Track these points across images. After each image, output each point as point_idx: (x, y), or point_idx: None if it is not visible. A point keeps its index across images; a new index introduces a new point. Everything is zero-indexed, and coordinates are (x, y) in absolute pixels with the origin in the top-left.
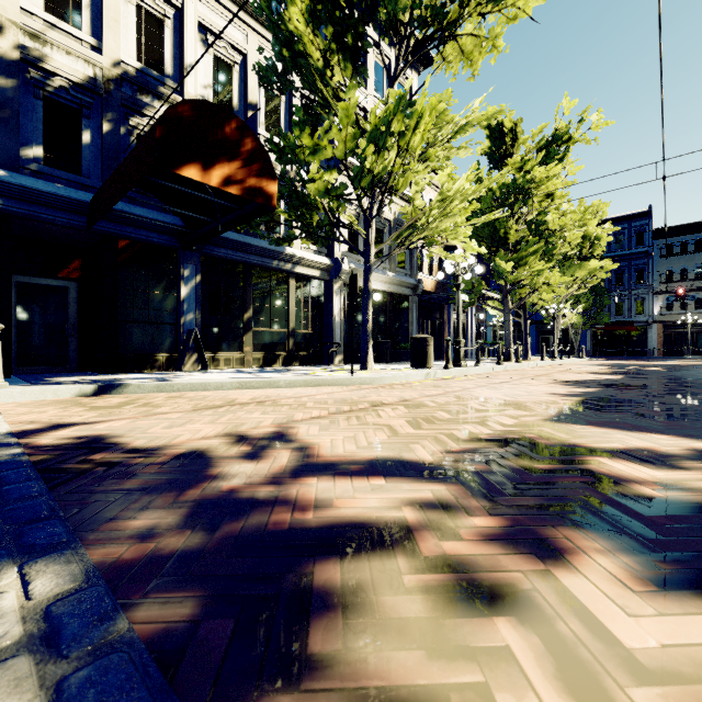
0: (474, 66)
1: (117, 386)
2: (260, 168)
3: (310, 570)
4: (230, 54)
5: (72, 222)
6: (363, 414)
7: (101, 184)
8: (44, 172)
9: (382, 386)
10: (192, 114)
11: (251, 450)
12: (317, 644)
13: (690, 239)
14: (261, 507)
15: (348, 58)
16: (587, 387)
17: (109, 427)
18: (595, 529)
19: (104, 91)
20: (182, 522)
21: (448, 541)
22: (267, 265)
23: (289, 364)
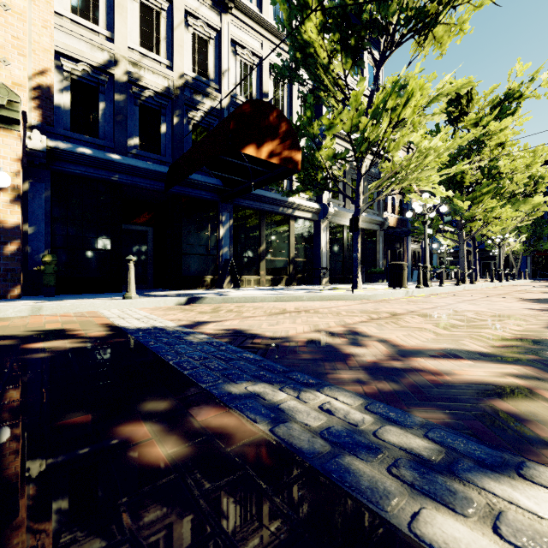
0: (443, 47)
1: (199, 298)
2: (290, 143)
3: (489, 404)
4: (251, 58)
5: (156, 187)
6: (393, 320)
7: (172, 160)
8: (140, 155)
9: (379, 301)
10: (250, 110)
11: (349, 340)
12: (541, 434)
13: None
14: (408, 372)
15: (349, 55)
16: None
17: (232, 324)
18: None
19: (174, 96)
20: (371, 377)
21: None
22: (275, 211)
23: (289, 284)
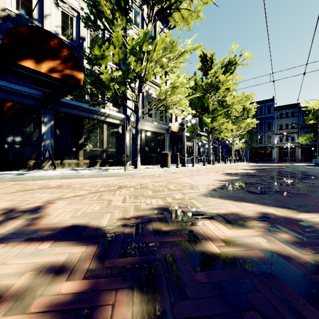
0: (189, 25)
1: None
2: (72, 65)
3: None
4: (71, 11)
5: None
6: (107, 193)
7: None
8: None
9: (138, 177)
10: (29, 33)
11: (0, 220)
12: None
13: (289, 111)
14: None
15: (123, 14)
16: (235, 176)
17: None
18: (147, 290)
19: None
20: None
21: (11, 315)
22: (91, 117)
23: (103, 166)
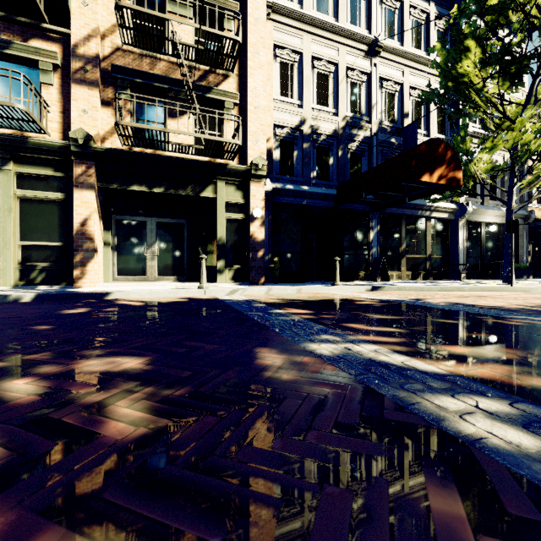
0: None
1: (380, 287)
2: (454, 165)
3: None
4: (393, 87)
5: (328, 205)
6: None
7: (337, 183)
8: (317, 183)
9: None
10: (425, 148)
11: None
12: None
13: None
14: None
15: (507, 79)
16: None
17: (442, 300)
18: None
19: (339, 135)
20: None
21: None
22: (414, 215)
23: (426, 279)
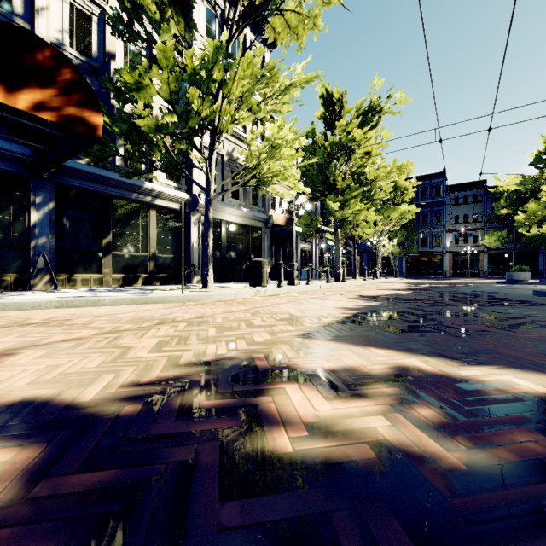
0: (300, 40)
1: None
2: (81, 99)
3: None
4: (88, 5)
5: None
6: (131, 333)
7: None
8: None
9: (205, 303)
10: None
11: None
12: None
13: (470, 193)
14: None
15: (179, 12)
16: (374, 301)
17: None
18: None
19: None
20: None
21: None
22: (126, 197)
23: (149, 284)
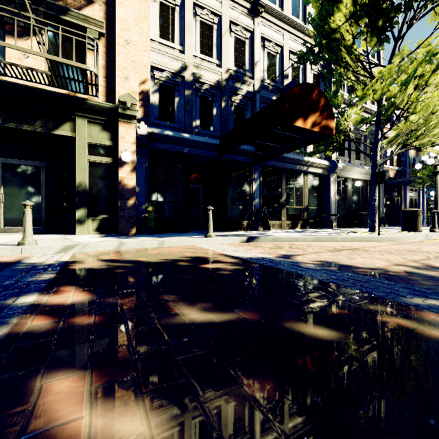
0: None
1: (255, 238)
2: (327, 114)
3: None
4: (275, 49)
5: (211, 155)
6: None
7: (220, 134)
8: (200, 132)
9: (407, 243)
10: (299, 91)
11: None
12: None
13: None
14: None
15: (374, 35)
16: None
17: (314, 257)
18: None
19: (222, 86)
20: None
21: None
22: (293, 169)
23: (304, 228)
